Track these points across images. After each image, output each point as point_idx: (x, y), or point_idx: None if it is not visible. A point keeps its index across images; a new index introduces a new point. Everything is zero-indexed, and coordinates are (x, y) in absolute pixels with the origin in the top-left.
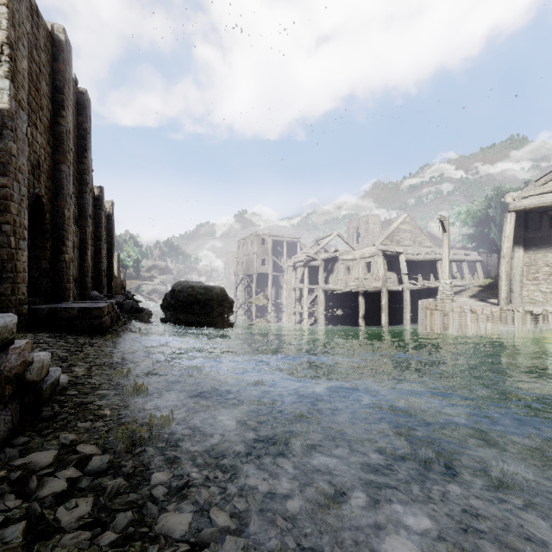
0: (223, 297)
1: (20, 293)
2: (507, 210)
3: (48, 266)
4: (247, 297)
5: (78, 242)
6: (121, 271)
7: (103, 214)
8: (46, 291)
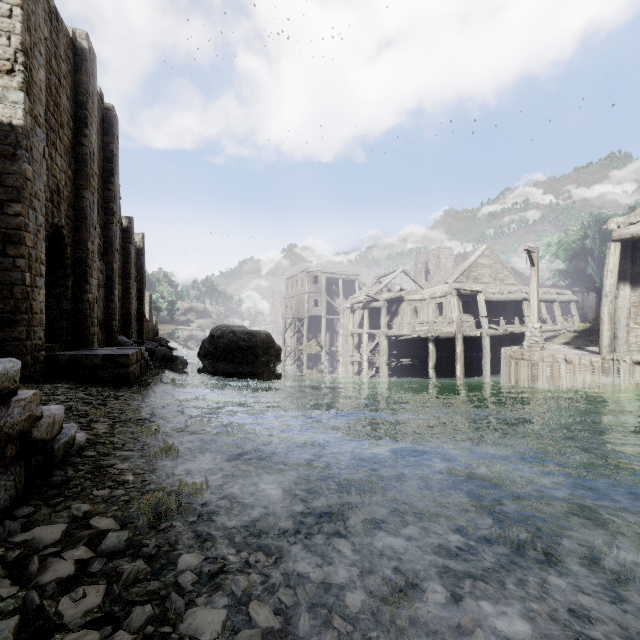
0: (269, 344)
1: (36, 338)
2: (608, 241)
3: (69, 307)
4: (296, 345)
5: (103, 280)
6: (153, 314)
7: (132, 248)
8: (66, 336)
